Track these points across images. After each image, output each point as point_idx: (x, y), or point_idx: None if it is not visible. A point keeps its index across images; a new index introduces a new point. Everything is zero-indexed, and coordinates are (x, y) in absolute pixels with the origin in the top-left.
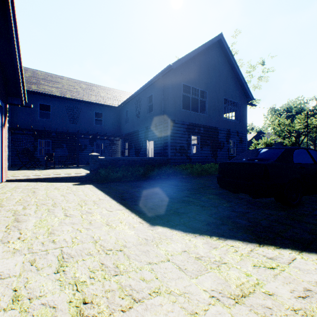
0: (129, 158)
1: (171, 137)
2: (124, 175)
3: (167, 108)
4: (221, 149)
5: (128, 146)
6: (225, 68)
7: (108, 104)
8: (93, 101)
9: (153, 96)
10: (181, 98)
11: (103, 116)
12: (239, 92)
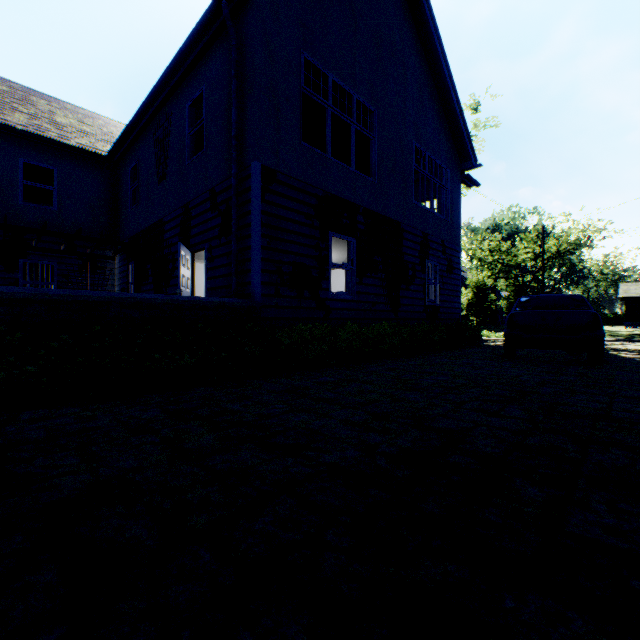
0: (55, 295)
1: (262, 230)
2: (2, 377)
3: (248, 125)
4: (408, 286)
5: (135, 274)
6: (417, 64)
7: (75, 145)
8: (15, 125)
9: (204, 96)
10: (299, 102)
11: (55, 178)
12: (447, 142)
